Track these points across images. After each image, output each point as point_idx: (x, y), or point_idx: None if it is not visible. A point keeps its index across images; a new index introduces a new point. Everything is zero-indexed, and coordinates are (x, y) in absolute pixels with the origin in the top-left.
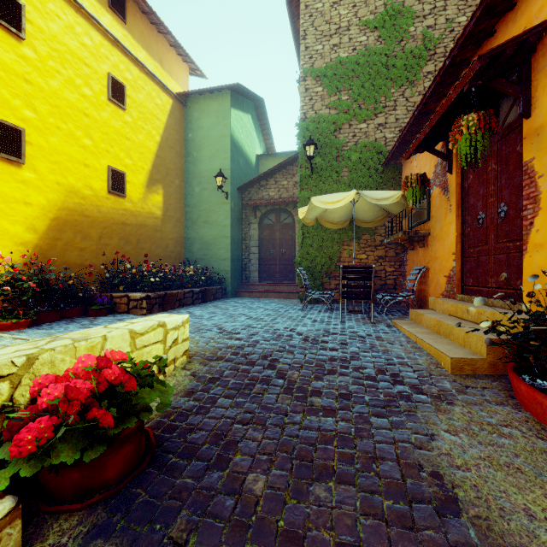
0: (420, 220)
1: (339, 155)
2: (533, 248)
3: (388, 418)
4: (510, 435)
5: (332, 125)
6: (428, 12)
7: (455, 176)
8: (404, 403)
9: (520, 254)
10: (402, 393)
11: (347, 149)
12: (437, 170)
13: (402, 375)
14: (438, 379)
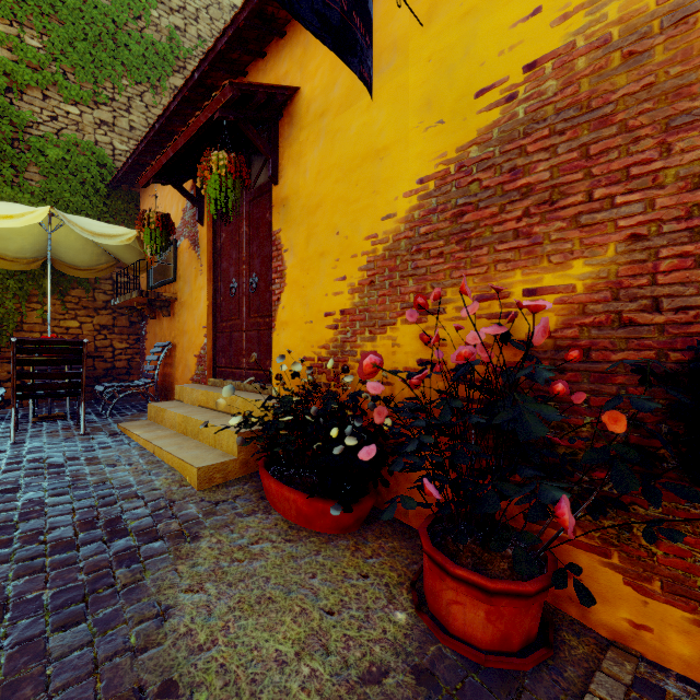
0: (164, 278)
1: (21, 138)
2: (281, 326)
3: (89, 619)
4: (262, 552)
5: (1, 75)
6: (177, 8)
7: (208, 230)
8: (125, 571)
9: (270, 331)
10: (122, 553)
11: (39, 134)
12: (186, 216)
13: (127, 517)
14: (181, 505)
